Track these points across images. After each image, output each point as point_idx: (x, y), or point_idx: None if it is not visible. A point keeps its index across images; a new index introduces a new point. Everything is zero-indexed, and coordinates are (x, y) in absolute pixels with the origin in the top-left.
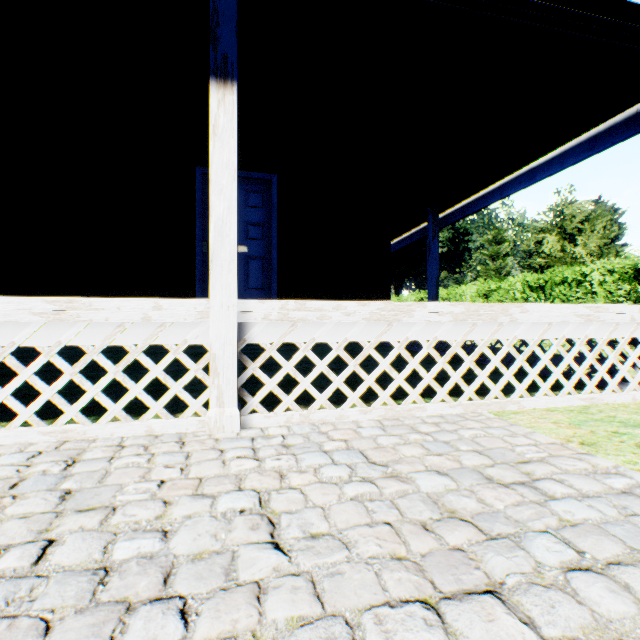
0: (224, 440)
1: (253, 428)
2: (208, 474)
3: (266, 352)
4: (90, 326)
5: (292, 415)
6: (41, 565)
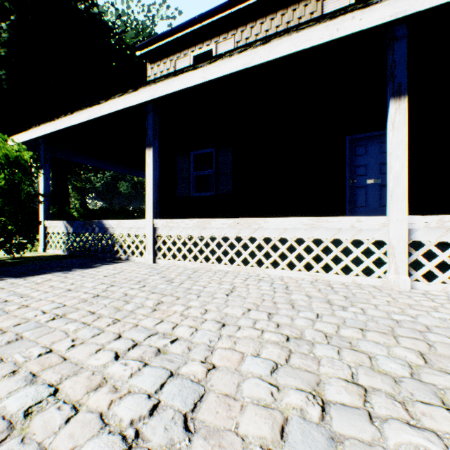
0: (403, 291)
1: (417, 289)
2: (410, 303)
3: (425, 246)
4: (324, 230)
5: (446, 286)
6: (366, 313)
